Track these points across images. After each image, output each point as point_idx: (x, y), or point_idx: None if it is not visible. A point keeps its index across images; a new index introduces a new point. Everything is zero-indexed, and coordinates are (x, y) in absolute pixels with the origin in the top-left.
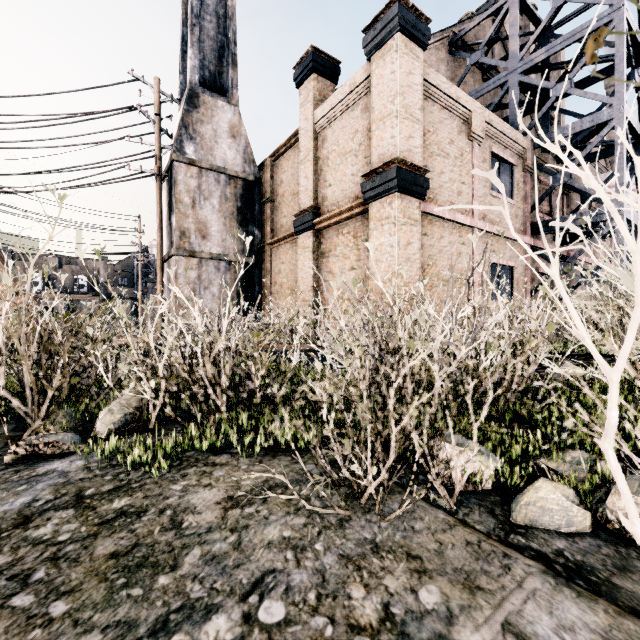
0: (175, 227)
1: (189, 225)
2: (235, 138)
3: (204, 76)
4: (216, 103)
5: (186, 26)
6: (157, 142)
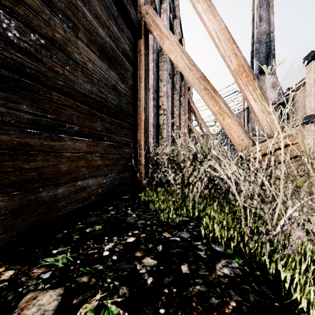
0: (250, 127)
1: (255, 126)
2: (274, 88)
3: (260, 69)
4: (265, 77)
5: (252, 52)
6: (243, 99)
